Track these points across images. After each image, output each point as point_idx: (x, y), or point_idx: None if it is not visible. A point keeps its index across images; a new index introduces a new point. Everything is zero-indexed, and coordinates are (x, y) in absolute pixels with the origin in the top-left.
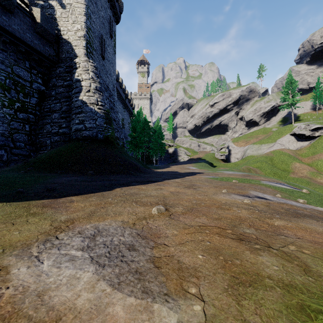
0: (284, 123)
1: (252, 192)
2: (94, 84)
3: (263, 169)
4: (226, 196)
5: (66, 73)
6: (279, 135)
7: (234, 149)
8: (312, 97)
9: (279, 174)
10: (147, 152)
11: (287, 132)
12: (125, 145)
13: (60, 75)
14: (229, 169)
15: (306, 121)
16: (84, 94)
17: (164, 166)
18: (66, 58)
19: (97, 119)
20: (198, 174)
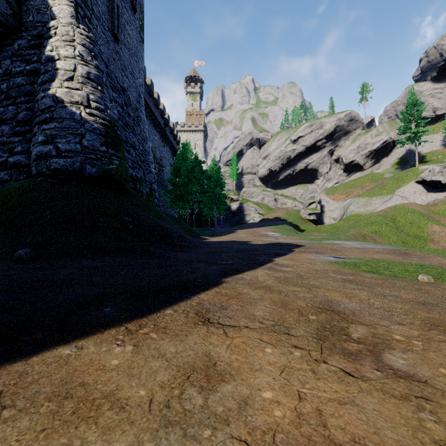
0: (402, 167)
1: None
2: (83, 66)
3: (385, 236)
4: None
5: (31, 50)
6: (398, 183)
7: (328, 204)
8: (445, 127)
9: (412, 244)
10: (199, 209)
11: (411, 178)
12: (156, 194)
13: (20, 54)
14: (334, 235)
15: (436, 163)
16: (59, 84)
17: (225, 230)
18: (36, 24)
19: (85, 135)
20: (294, 249)
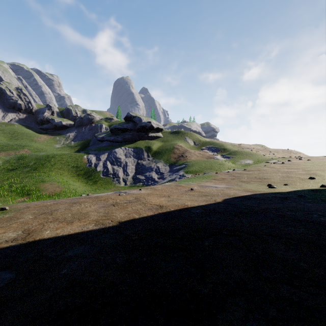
0: None
1: (97, 195)
2: None
3: None
4: (137, 192)
5: None
6: None
7: None
8: None
9: None
10: None
11: None
12: None
13: None
14: None
15: None
16: None
17: None
18: None
19: None
20: None
